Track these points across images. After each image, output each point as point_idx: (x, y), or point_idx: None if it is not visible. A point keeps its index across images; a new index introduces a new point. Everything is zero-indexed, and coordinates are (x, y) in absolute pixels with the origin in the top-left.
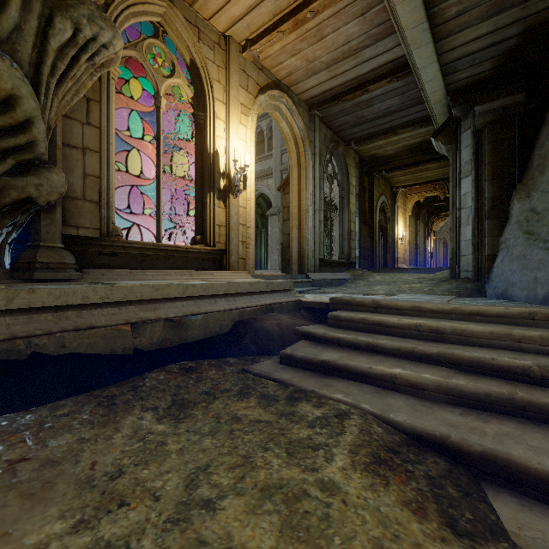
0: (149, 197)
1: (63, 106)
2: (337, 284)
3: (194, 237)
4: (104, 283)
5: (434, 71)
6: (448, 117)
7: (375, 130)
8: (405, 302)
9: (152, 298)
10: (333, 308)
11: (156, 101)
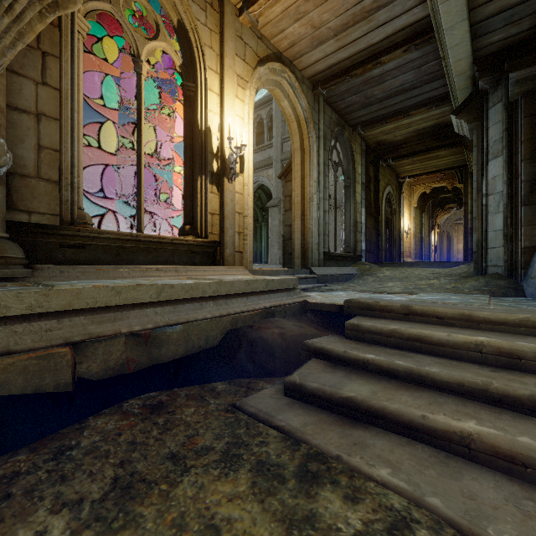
0: (148, 190)
1: (2, 53)
2: (343, 280)
3: (182, 226)
4: (44, 284)
5: (462, 32)
6: (472, 90)
7: (384, 112)
8: (448, 308)
9: (111, 305)
10: (349, 313)
11: (136, 66)
